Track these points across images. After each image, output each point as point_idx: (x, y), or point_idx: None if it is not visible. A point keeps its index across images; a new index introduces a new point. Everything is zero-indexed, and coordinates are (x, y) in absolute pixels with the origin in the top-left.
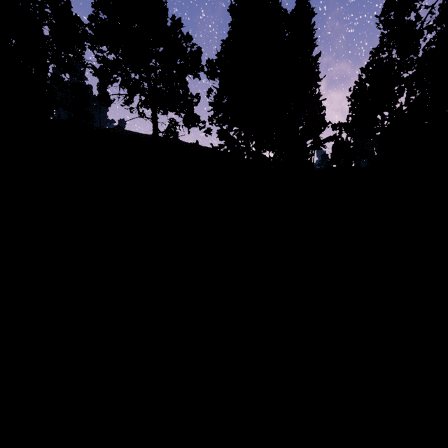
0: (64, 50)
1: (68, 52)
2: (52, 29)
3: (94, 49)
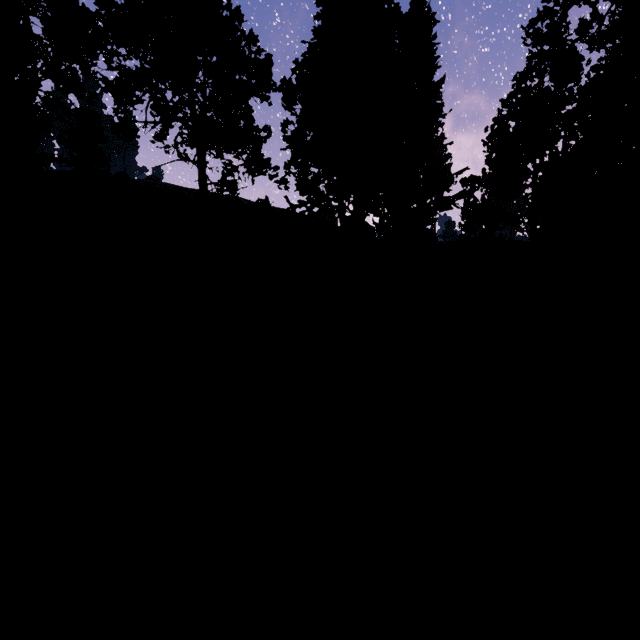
0: (65, 58)
1: (72, 62)
2: (45, 24)
3: (103, 49)
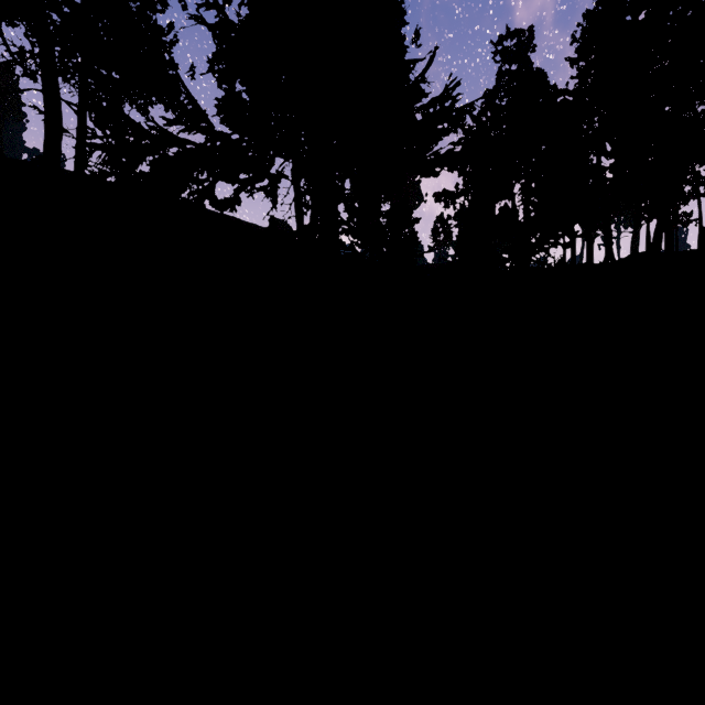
0: None
1: None
2: None
3: None
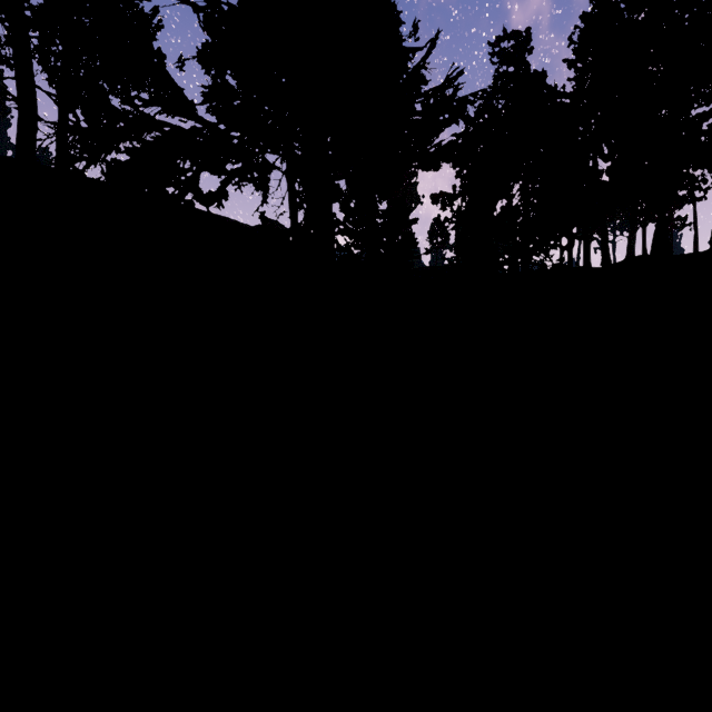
0: None
1: None
2: None
3: None
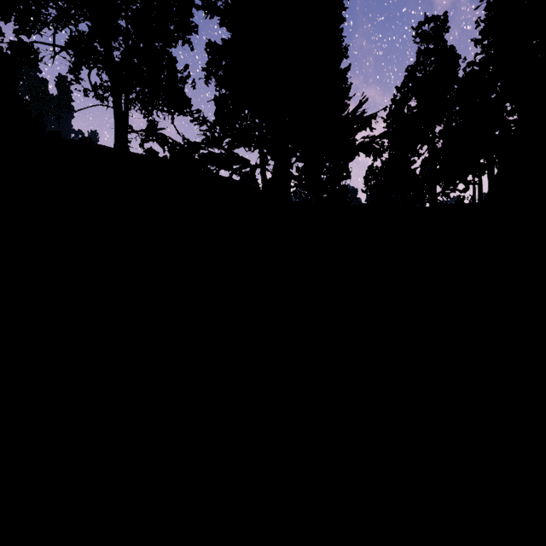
0: None
1: None
2: None
3: None
